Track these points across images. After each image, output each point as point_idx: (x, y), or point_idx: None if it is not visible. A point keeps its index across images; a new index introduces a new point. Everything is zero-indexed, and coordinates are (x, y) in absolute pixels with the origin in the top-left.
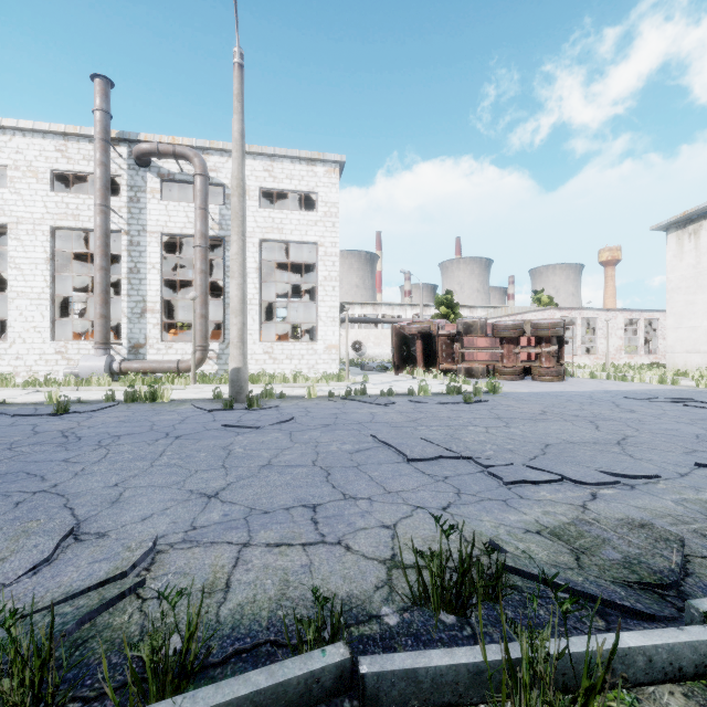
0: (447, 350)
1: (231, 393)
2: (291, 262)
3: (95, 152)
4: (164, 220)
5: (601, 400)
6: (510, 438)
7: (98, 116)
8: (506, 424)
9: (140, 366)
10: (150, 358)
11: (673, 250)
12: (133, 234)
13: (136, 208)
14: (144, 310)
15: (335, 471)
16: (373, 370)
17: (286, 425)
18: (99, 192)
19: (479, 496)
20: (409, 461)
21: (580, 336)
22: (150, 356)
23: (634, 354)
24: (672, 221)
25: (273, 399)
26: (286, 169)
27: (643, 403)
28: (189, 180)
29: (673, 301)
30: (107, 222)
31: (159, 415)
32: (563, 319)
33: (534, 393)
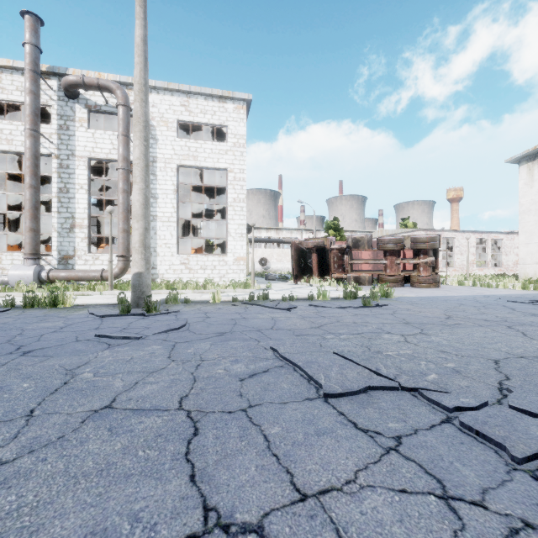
0: (339, 262)
1: (132, 298)
2: (204, 185)
3: (25, 82)
4: (91, 146)
5: (490, 304)
6: (441, 350)
7: (28, 49)
8: (422, 331)
9: (67, 274)
10: (79, 268)
11: (524, 179)
12: (62, 158)
13: (65, 135)
14: (72, 226)
15: (208, 423)
16: (276, 280)
17: (174, 334)
18: (29, 118)
19: (498, 512)
20: (326, 396)
21: (442, 252)
22: (79, 266)
23: (483, 267)
24: (524, 154)
25: (178, 304)
26: (200, 105)
27: (534, 307)
28: (114, 112)
29: (524, 221)
30: (36, 145)
31: (41, 322)
32: (439, 234)
33: (422, 298)
